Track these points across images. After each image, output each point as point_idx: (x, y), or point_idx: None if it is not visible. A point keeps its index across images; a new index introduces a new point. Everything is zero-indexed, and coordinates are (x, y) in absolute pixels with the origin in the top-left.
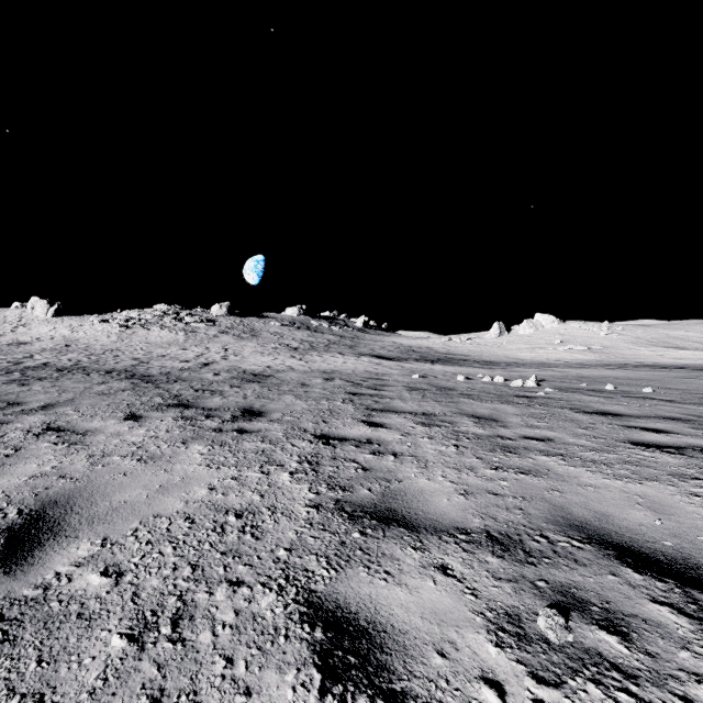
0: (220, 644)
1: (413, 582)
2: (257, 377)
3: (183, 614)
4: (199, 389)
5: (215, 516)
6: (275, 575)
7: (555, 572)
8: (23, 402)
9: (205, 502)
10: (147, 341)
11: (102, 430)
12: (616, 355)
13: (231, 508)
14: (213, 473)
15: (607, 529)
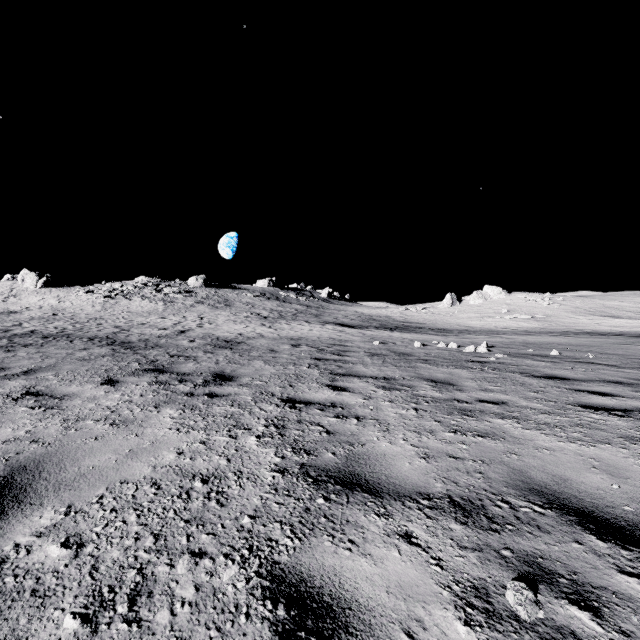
0: (177, 624)
1: (378, 552)
2: (229, 343)
3: (142, 590)
4: (174, 355)
5: (182, 482)
6: (238, 544)
7: (519, 540)
8: (7, 367)
9: (173, 467)
10: (129, 310)
11: (79, 394)
12: (558, 323)
13: (197, 472)
14: (182, 437)
15: (567, 494)
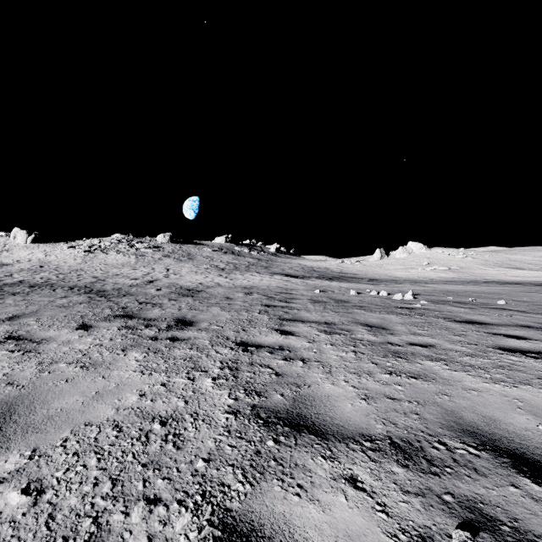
0: None
1: (325, 498)
2: (191, 292)
3: (95, 541)
4: (143, 302)
5: (142, 424)
6: (192, 490)
7: (459, 484)
8: None
9: (135, 409)
10: (106, 262)
11: (56, 338)
12: (470, 274)
13: (157, 414)
14: (145, 380)
15: (498, 435)
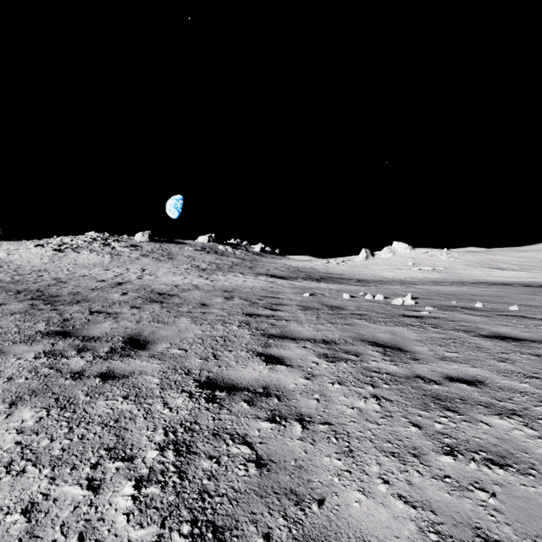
0: None
1: None
2: (162, 296)
3: None
4: (96, 311)
5: None
6: None
7: None
8: None
9: None
10: (76, 262)
11: None
12: (455, 274)
13: None
14: None
15: None
